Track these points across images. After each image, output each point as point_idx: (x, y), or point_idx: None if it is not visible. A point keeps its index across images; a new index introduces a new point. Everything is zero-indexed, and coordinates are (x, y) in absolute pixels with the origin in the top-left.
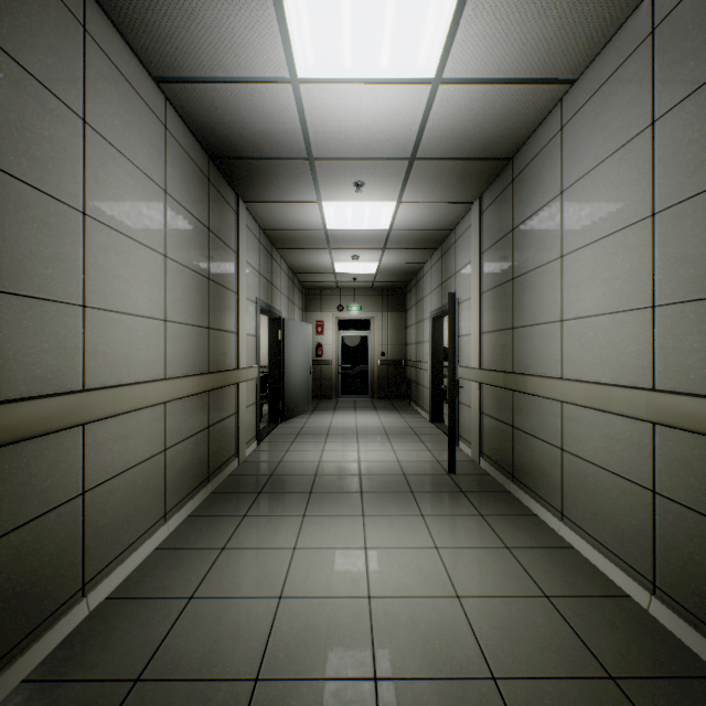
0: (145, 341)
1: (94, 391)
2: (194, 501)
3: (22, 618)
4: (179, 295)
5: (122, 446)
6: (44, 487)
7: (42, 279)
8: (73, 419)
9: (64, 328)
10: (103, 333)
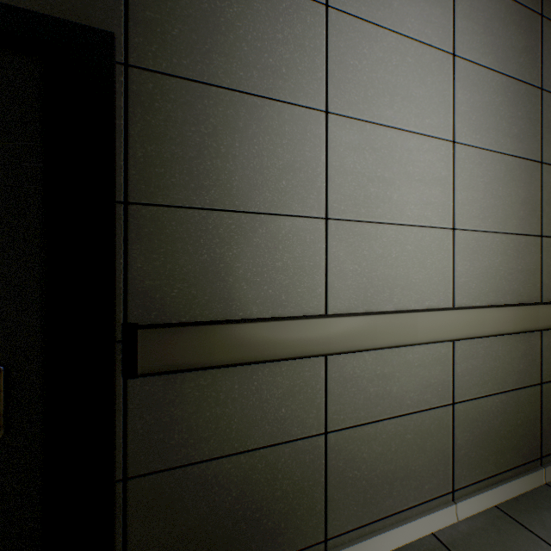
0: (416, 257)
1: (332, 317)
2: (508, 486)
3: (252, 544)
4: (478, 192)
5: (381, 387)
6: (277, 415)
7: (274, 194)
8: (303, 348)
9: (300, 244)
10: (351, 249)
